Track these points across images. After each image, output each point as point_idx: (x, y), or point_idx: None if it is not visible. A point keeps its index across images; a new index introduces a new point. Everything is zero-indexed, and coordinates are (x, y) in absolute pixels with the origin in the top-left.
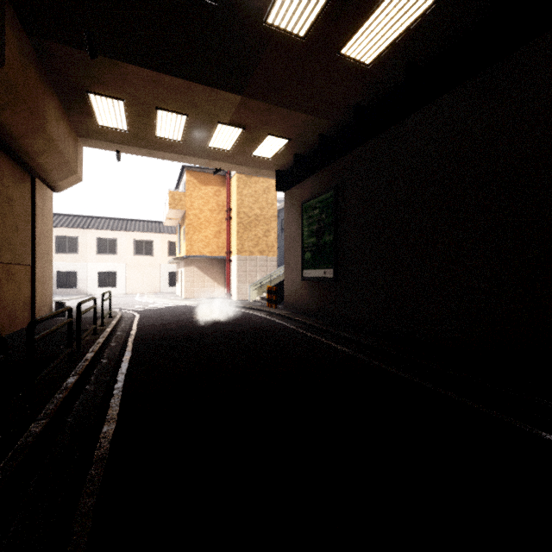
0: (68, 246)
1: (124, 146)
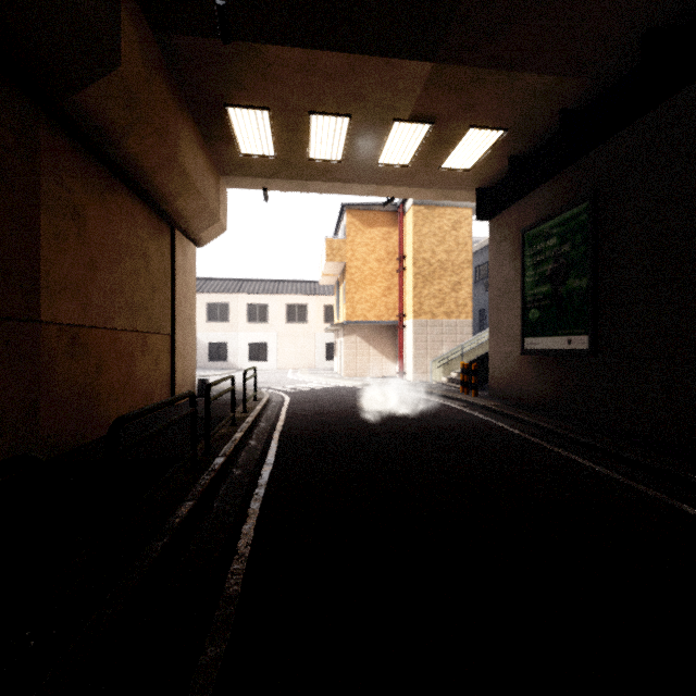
0: (219, 314)
1: (272, 180)
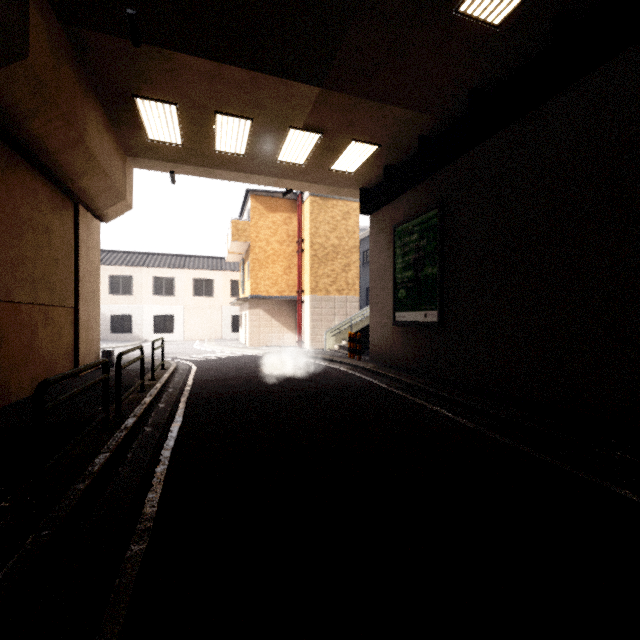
0: (122, 286)
1: (179, 165)
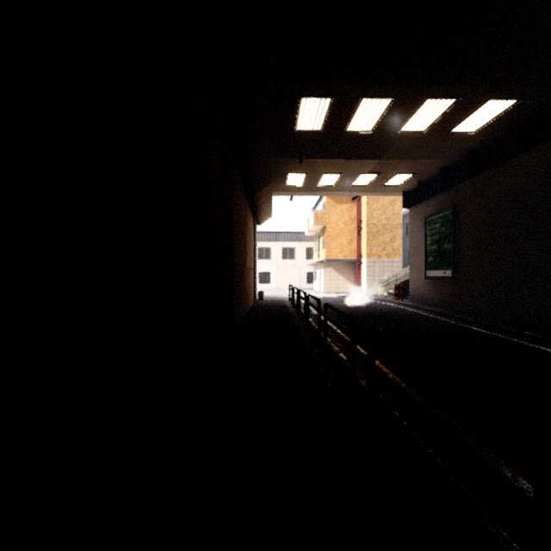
0: None
1: (296, 192)
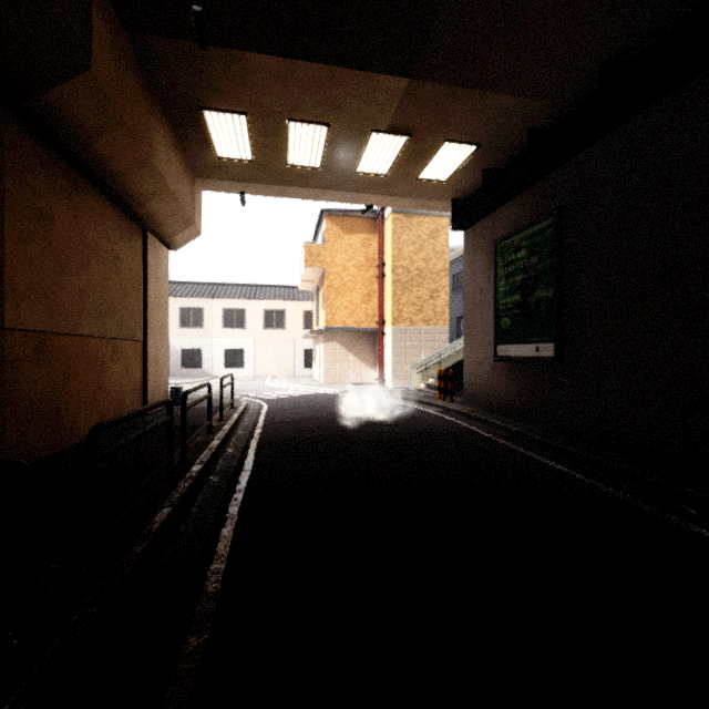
0: (193, 319)
1: (249, 184)
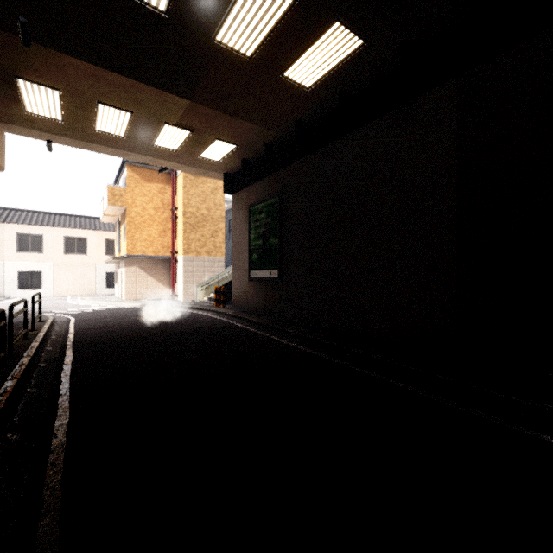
0: None
1: (57, 136)
